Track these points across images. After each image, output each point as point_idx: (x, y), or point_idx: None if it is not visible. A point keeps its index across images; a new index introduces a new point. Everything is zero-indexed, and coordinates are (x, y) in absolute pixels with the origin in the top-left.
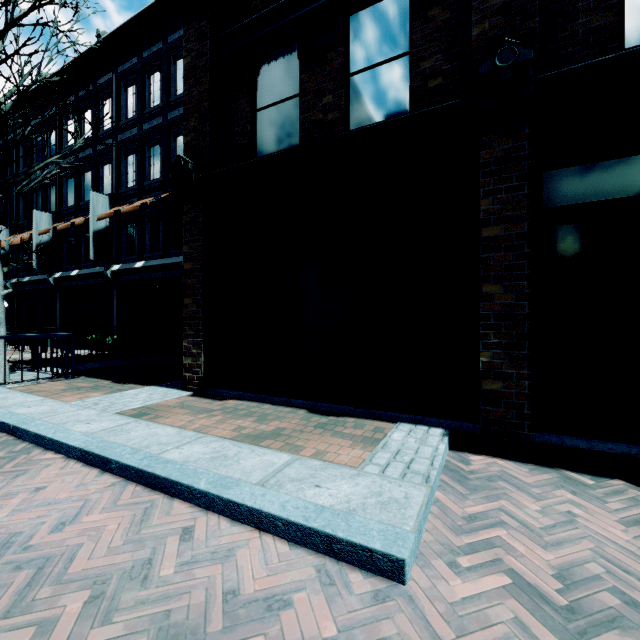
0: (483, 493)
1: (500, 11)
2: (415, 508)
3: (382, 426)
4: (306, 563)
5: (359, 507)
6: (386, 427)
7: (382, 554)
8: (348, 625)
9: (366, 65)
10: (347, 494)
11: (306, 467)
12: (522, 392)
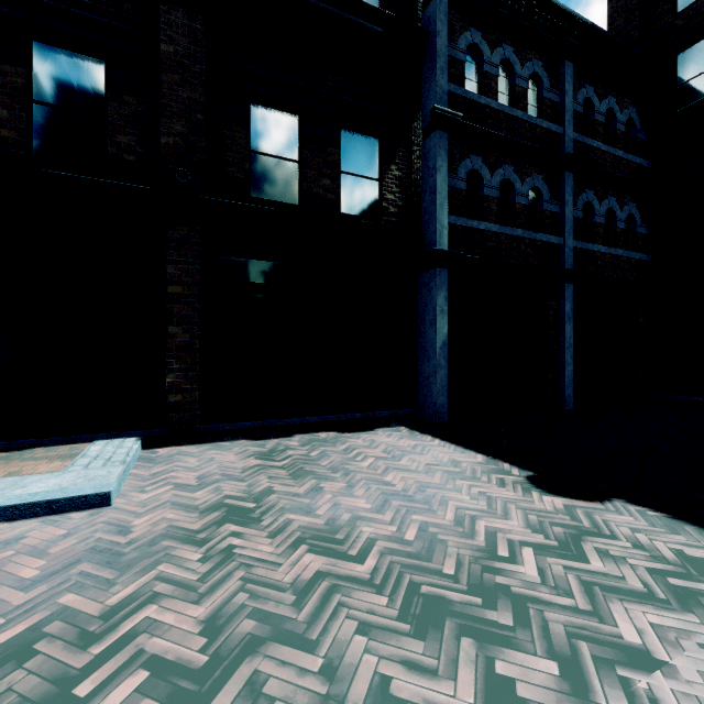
0: (165, 463)
1: (181, 137)
2: (116, 474)
3: (78, 446)
4: (30, 523)
5: (71, 485)
6: (82, 446)
7: (95, 495)
8: (75, 527)
9: (55, 102)
10: (57, 483)
11: (3, 482)
12: (195, 400)
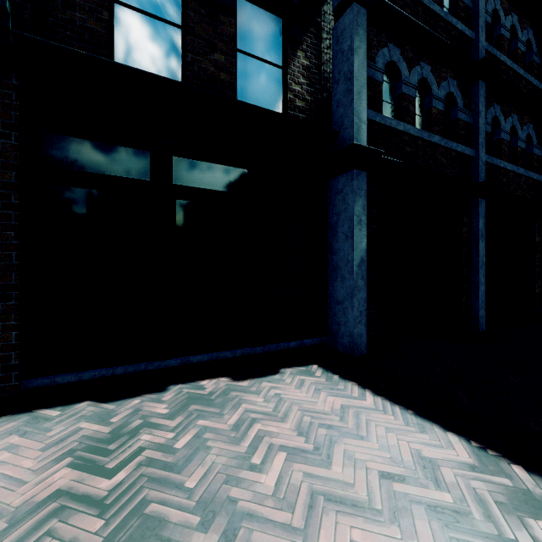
0: None
1: None
2: None
3: None
4: None
5: None
6: None
7: None
8: None
9: None
10: None
11: None
12: (9, 344)
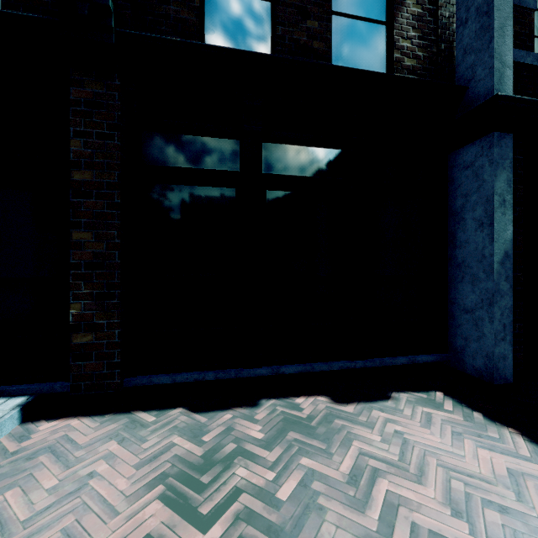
0: None
1: None
2: None
3: None
4: None
5: None
6: None
7: None
8: None
9: None
10: None
11: None
12: (113, 341)
